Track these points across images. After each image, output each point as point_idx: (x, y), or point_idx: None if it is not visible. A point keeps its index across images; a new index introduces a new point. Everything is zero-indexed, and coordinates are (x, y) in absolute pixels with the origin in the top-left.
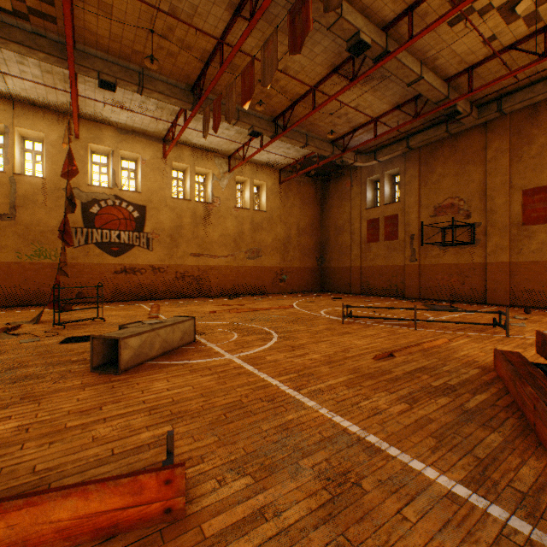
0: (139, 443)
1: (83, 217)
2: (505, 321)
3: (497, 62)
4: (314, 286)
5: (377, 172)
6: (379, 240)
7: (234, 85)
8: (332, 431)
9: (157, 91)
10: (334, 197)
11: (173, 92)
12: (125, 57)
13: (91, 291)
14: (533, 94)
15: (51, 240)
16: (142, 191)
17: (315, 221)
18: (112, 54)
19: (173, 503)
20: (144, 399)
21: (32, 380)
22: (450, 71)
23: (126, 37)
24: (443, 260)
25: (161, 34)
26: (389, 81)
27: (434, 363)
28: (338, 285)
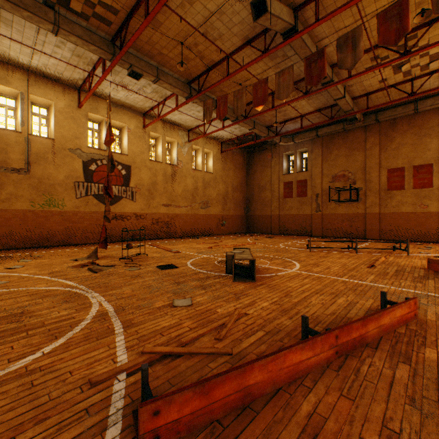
0: (344, 303)
1: (84, 173)
2: (406, 247)
3: (382, 93)
4: (242, 229)
5: (291, 149)
6: (293, 197)
7: (244, 91)
8: (411, 293)
9: (168, 83)
10: (258, 164)
11: (178, 84)
12: (150, 56)
13: (90, 234)
14: (396, 113)
15: (59, 192)
16: (128, 153)
17: (243, 181)
18: (141, 52)
19: (415, 312)
20: (301, 290)
21: (212, 287)
22: (356, 94)
23: (159, 43)
24: (338, 211)
25: (187, 46)
26: (320, 95)
27: (399, 268)
28: (261, 228)
